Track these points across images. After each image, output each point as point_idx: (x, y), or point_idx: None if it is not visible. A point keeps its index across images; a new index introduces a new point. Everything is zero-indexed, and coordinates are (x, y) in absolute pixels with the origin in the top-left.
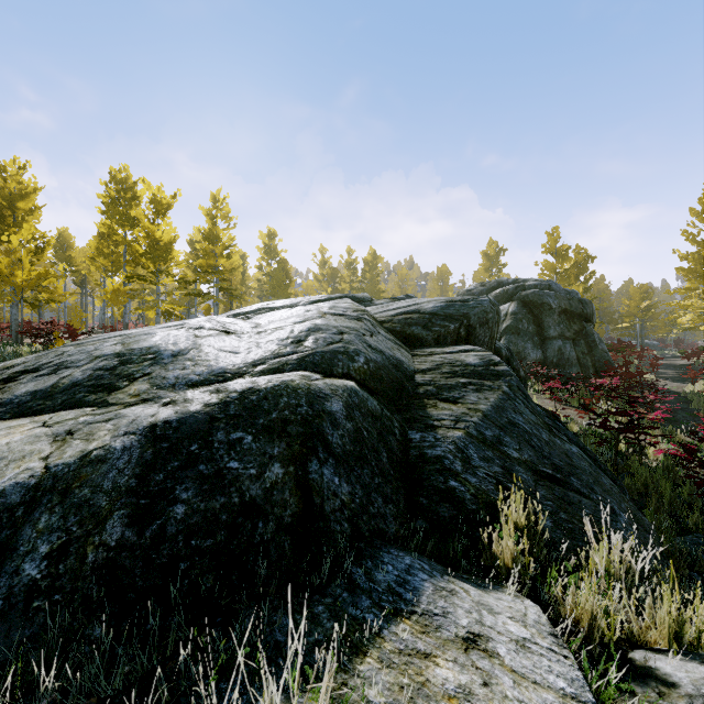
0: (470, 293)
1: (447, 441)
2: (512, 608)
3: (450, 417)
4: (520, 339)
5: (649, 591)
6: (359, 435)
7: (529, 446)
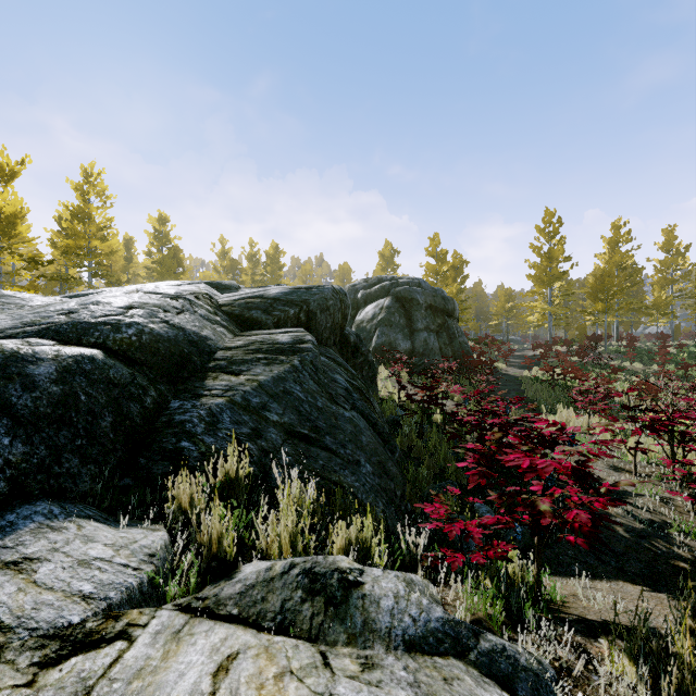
0: (354, 288)
1: (202, 407)
2: (123, 538)
3: (224, 387)
4: (392, 331)
5: (272, 510)
6: (69, 398)
7: (295, 411)
